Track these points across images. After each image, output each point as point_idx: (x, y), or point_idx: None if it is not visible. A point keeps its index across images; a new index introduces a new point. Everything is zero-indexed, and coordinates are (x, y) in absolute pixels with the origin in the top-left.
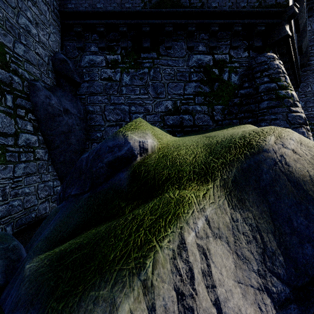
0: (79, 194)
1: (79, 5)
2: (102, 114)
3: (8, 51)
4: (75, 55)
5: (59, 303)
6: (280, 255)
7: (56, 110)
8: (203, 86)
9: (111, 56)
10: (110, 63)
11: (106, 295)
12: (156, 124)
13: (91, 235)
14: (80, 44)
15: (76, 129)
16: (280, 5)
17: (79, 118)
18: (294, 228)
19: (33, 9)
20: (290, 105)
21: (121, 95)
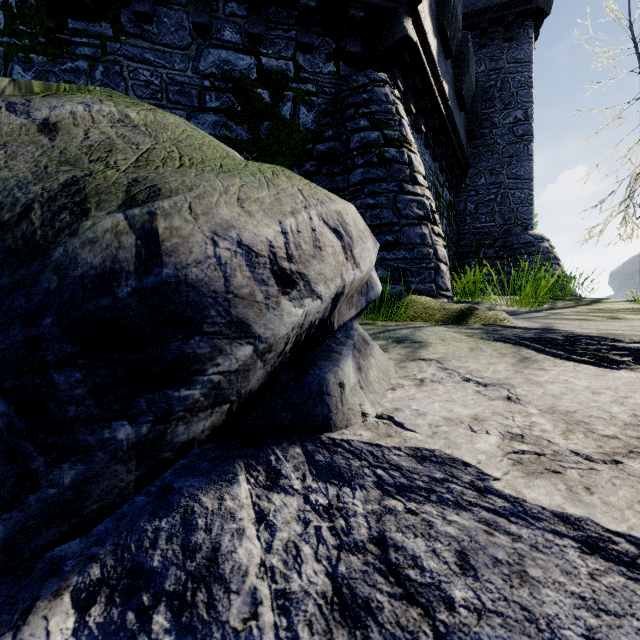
0: None
1: None
2: None
3: None
4: None
5: None
6: None
7: None
8: (234, 124)
9: None
10: None
11: None
12: None
13: None
14: None
15: None
16: None
17: None
18: None
19: None
20: (404, 179)
21: None
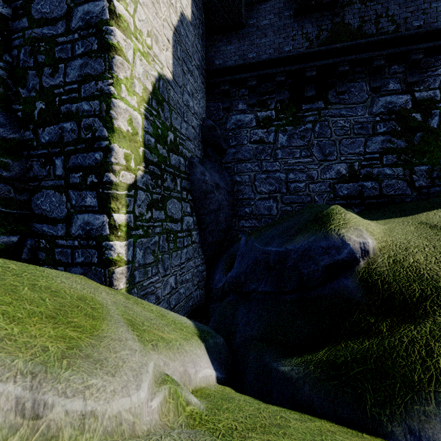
0: (272, 292)
1: (228, 59)
2: (252, 184)
3: (178, 134)
4: (219, 116)
5: (382, 409)
6: None
7: (209, 186)
8: (395, 139)
9: (263, 113)
10: (262, 122)
11: (434, 411)
12: (323, 195)
13: (359, 350)
14: (226, 104)
15: (224, 205)
16: None
17: (227, 192)
18: None
19: (190, 80)
20: None
21: (276, 161)
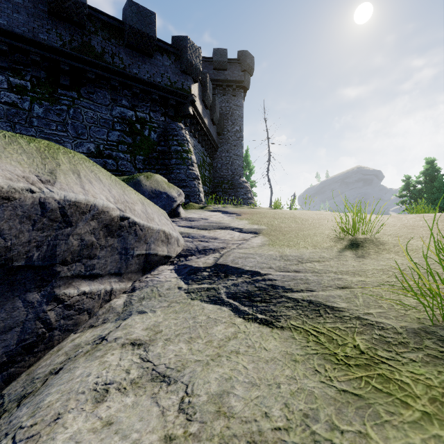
0: None
1: None
2: None
3: None
4: None
5: None
6: None
7: None
8: (126, 136)
9: (17, 80)
10: (15, 87)
11: None
12: None
13: None
14: None
15: None
16: (185, 91)
17: None
18: None
19: None
20: (189, 165)
21: (32, 127)
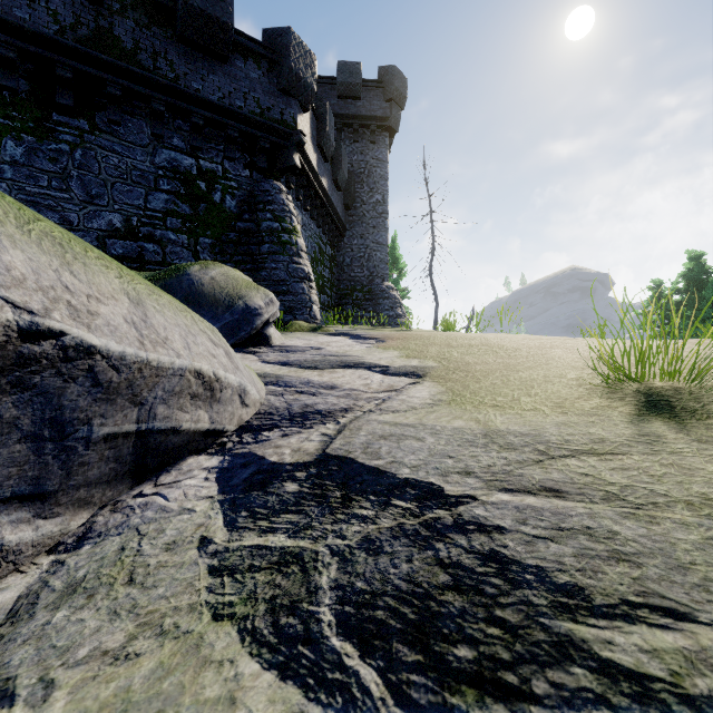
0: None
1: None
2: None
3: None
4: None
5: None
6: None
7: None
8: (181, 202)
9: None
10: None
11: None
12: None
13: None
14: None
15: None
16: (287, 125)
17: None
18: None
19: None
20: (293, 255)
21: (2, 181)
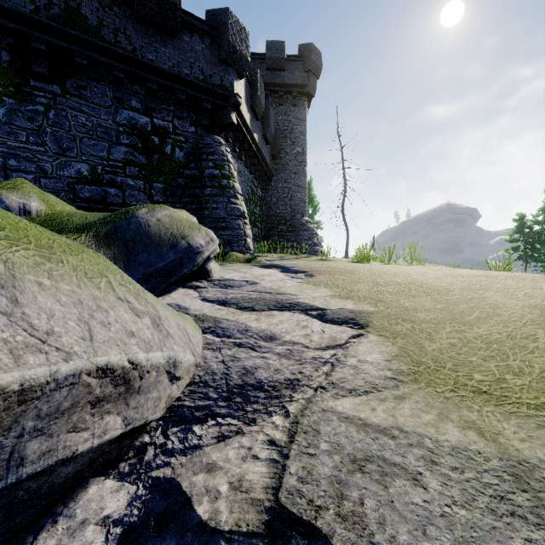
0: None
1: None
2: None
3: None
4: None
5: None
6: (124, 270)
7: None
8: (138, 154)
9: None
10: None
11: None
12: (61, 194)
13: None
14: None
15: None
16: (226, 89)
17: None
18: (138, 259)
19: None
20: (231, 196)
21: None
